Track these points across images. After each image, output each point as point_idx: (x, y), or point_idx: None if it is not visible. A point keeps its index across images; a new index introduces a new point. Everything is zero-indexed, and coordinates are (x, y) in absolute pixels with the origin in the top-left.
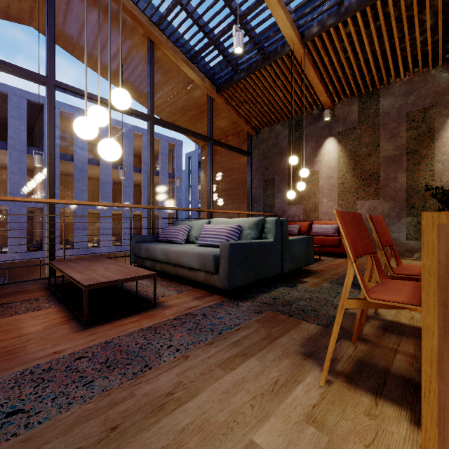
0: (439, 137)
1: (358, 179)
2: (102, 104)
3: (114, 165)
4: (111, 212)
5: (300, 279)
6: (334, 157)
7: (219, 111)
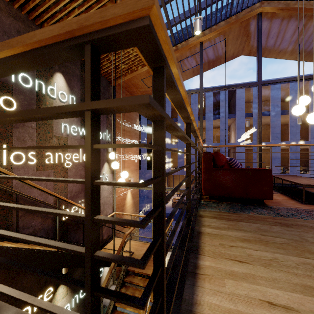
0: None
1: None
2: (288, 82)
3: (282, 112)
4: (279, 148)
5: None
6: None
7: None
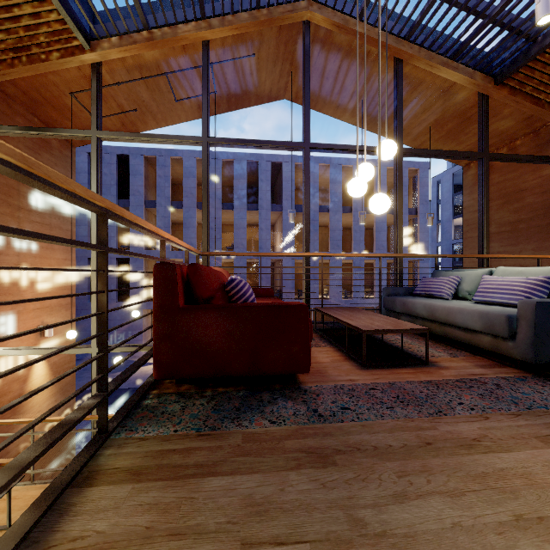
0: None
1: None
2: (348, 151)
3: (344, 209)
4: (340, 262)
5: None
6: None
7: (497, 110)
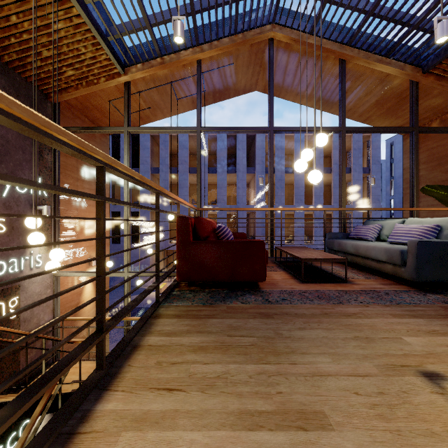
0: None
1: None
2: (302, 132)
3: (306, 170)
4: (303, 213)
5: None
6: None
7: (428, 91)
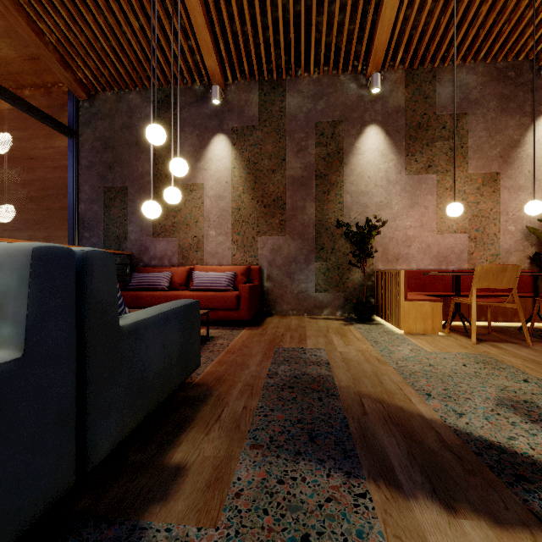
0: (348, 161)
1: (259, 205)
2: None
3: None
4: None
5: (163, 456)
6: (227, 166)
7: None
